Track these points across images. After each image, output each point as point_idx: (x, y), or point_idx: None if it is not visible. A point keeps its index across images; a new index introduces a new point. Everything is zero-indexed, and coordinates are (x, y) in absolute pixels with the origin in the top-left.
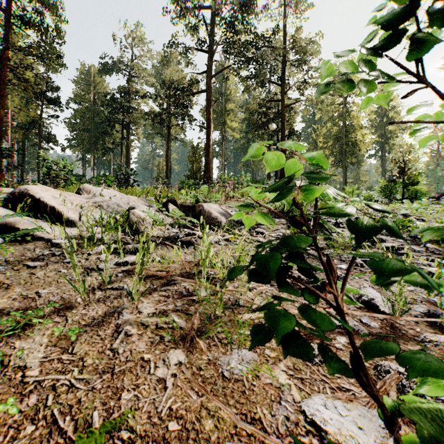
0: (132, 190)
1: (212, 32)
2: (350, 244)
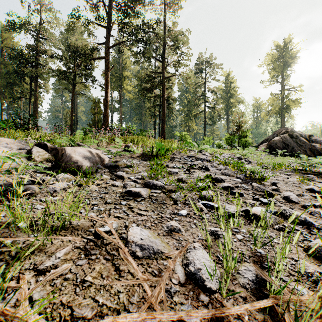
0: (10, 132)
1: (110, 13)
2: (196, 186)
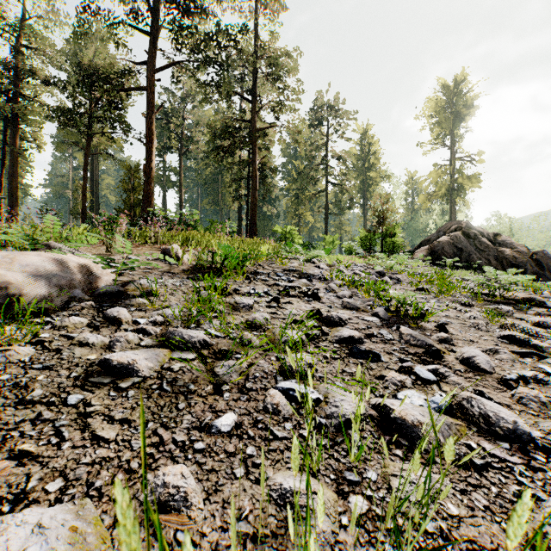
0: None
1: (156, 8)
2: (281, 339)
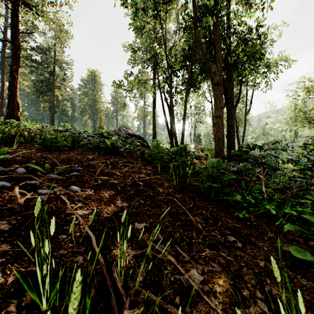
0: None
1: (6, 32)
2: None
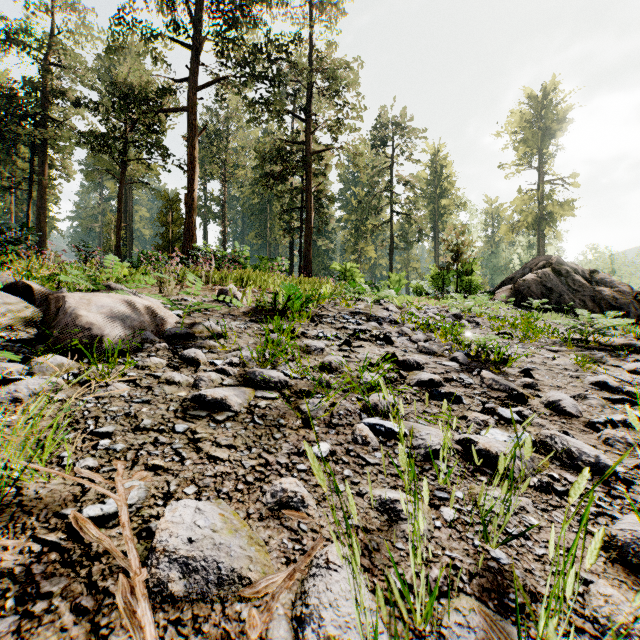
0: None
1: (198, 18)
2: (360, 380)
